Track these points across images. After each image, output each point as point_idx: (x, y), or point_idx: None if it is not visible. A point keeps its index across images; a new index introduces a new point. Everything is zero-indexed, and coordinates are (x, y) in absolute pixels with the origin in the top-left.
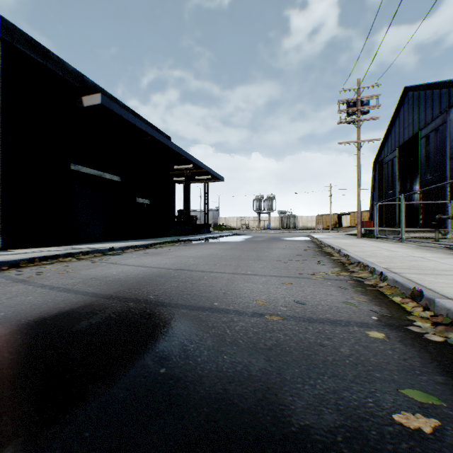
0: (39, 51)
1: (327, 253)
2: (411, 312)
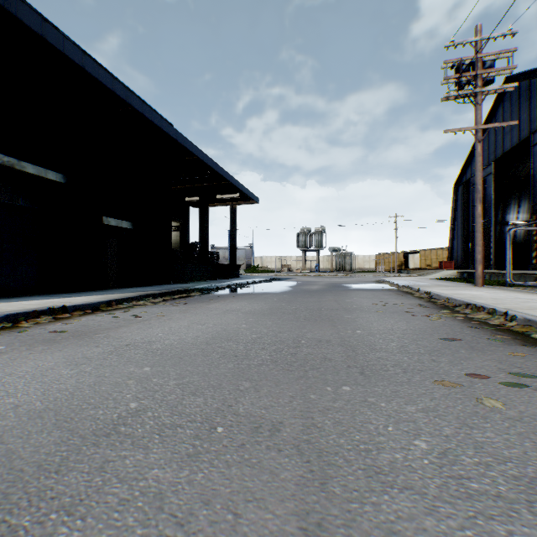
0: None
1: (498, 327)
2: None
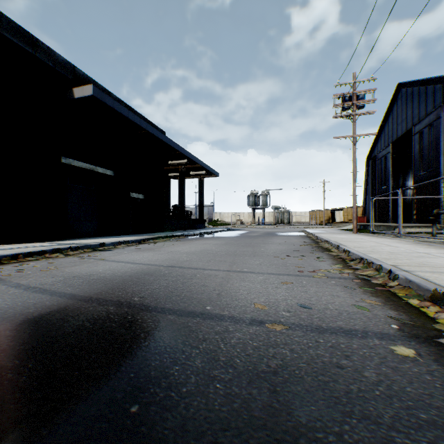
0: (27, 40)
1: (324, 248)
2: (435, 318)
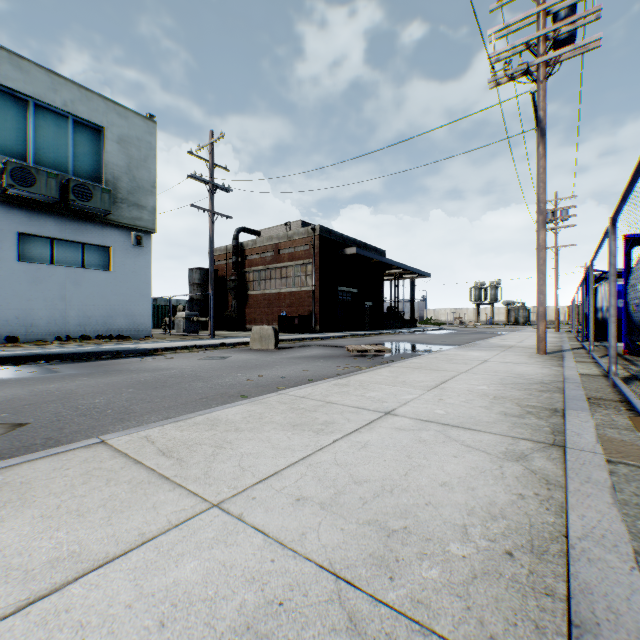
0: (329, 232)
1: None
2: None
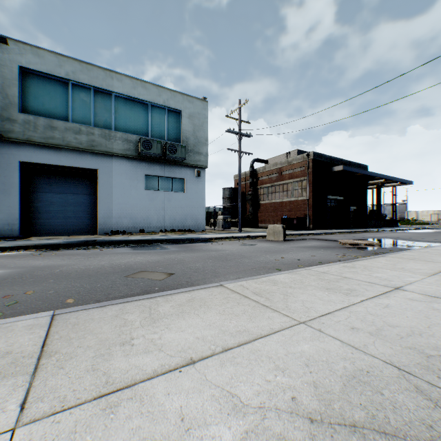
0: (319, 156)
1: None
2: None
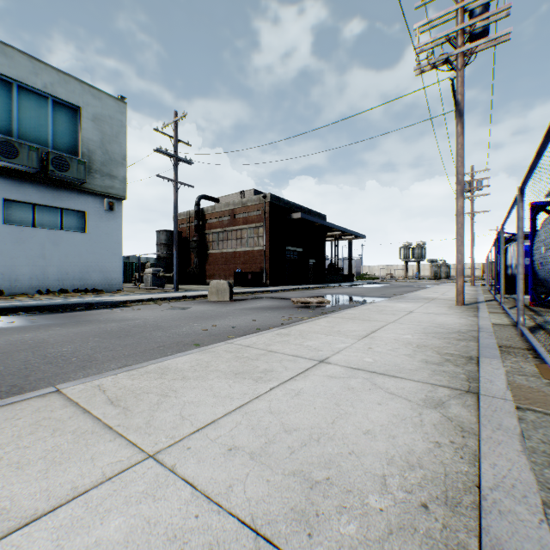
0: (278, 200)
1: None
2: None
